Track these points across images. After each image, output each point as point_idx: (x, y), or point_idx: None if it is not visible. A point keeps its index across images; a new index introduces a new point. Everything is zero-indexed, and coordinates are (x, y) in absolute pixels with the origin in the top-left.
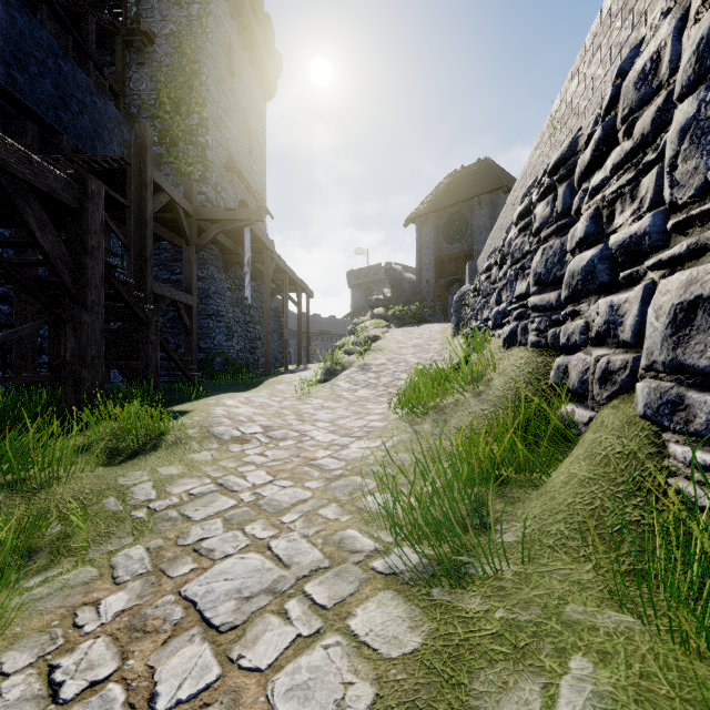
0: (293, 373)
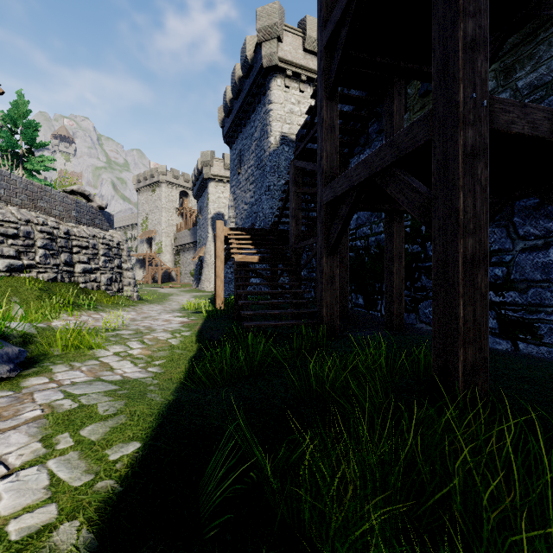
0: None
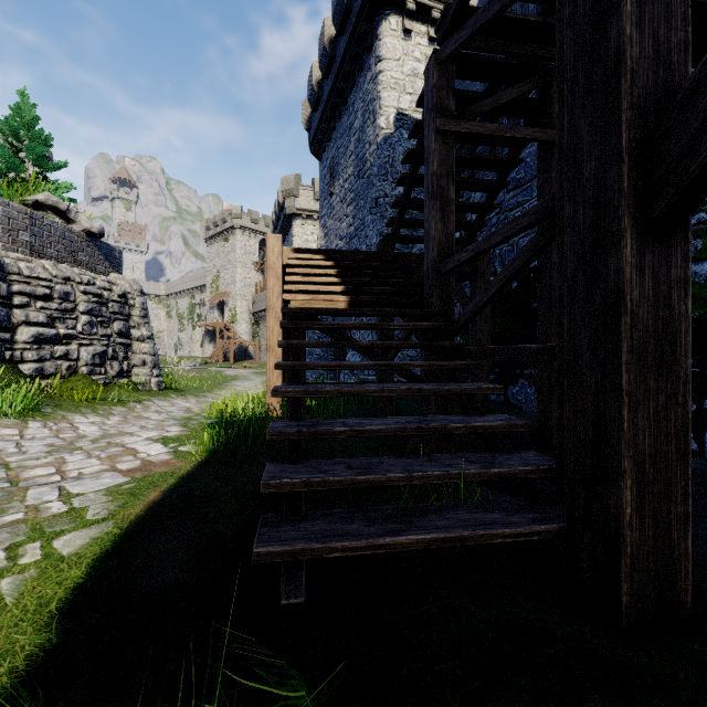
0: None
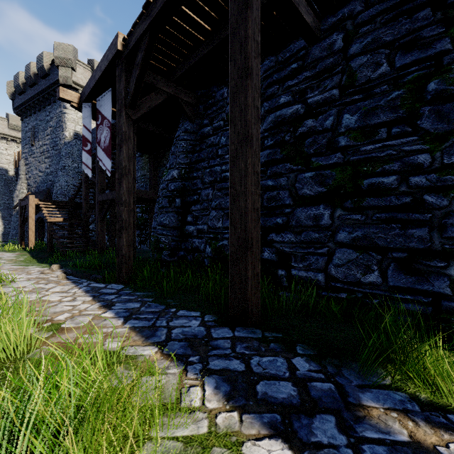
0: (44, 271)
